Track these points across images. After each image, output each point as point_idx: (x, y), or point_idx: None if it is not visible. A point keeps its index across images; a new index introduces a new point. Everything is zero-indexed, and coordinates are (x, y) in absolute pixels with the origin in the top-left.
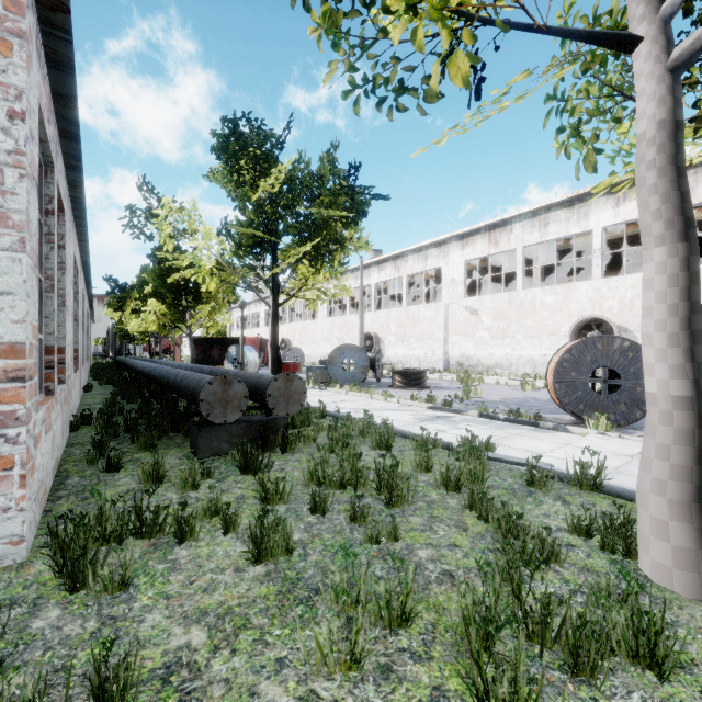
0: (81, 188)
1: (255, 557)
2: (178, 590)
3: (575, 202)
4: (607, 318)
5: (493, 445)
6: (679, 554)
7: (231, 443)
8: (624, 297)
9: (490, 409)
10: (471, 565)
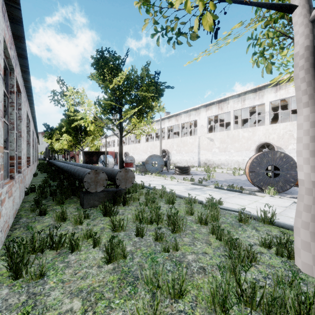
0: (29, 81)
1: (107, 260)
2: (68, 278)
3: (257, 90)
4: (271, 143)
5: (221, 202)
6: None
7: (99, 201)
8: (279, 133)
9: (219, 184)
10: (213, 263)
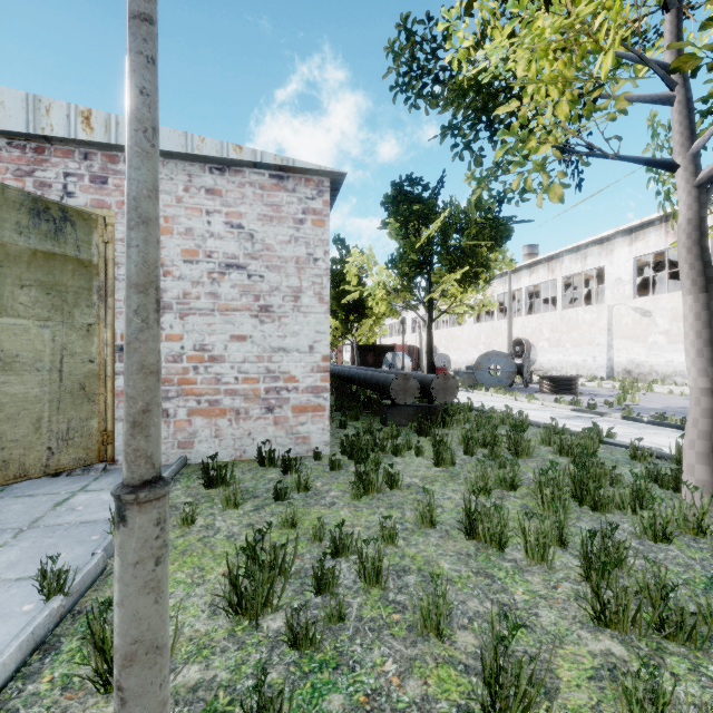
0: None
1: (436, 463)
2: (402, 469)
3: None
4: None
5: (613, 434)
6: (699, 483)
7: (407, 419)
8: None
9: (640, 414)
10: None
